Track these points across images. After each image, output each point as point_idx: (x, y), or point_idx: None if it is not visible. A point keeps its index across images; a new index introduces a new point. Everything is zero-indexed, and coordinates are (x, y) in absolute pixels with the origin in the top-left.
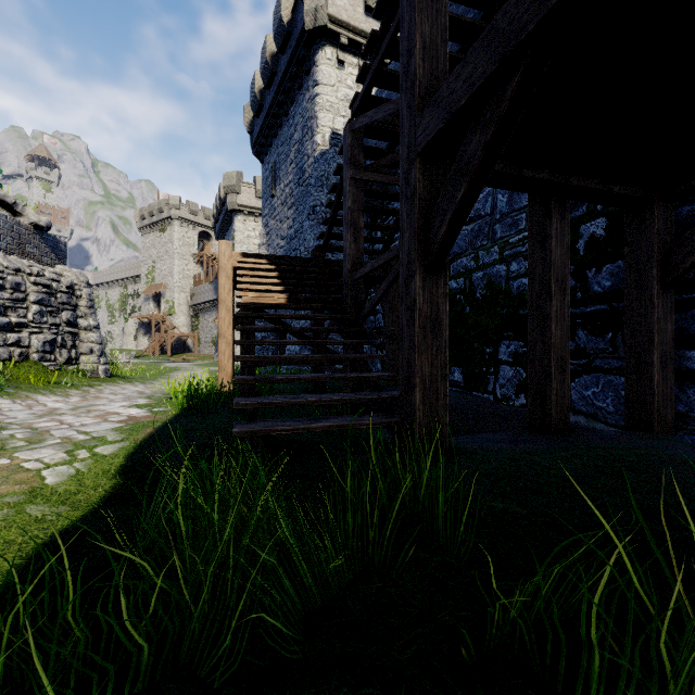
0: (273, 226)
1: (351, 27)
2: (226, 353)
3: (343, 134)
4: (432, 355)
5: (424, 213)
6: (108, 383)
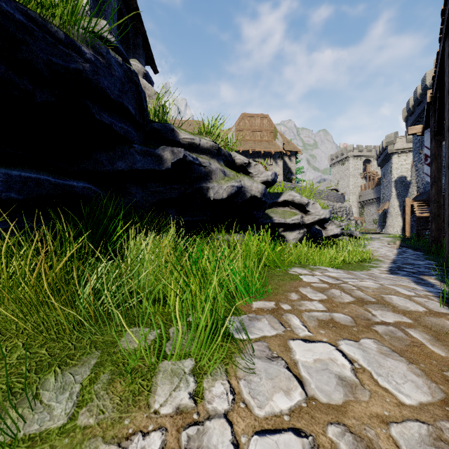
0: (420, 167)
1: None
2: (408, 227)
3: None
4: None
5: None
6: None
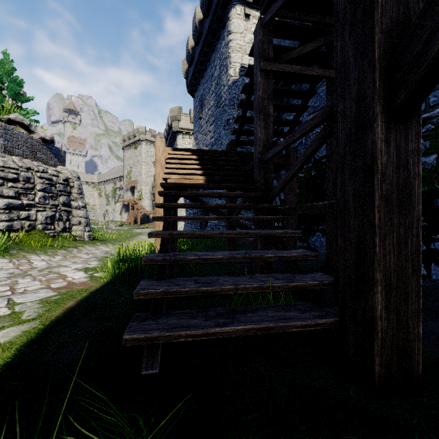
0: (200, 138)
1: None
2: (160, 225)
3: (254, 34)
4: (399, 239)
5: (387, 33)
6: (89, 245)
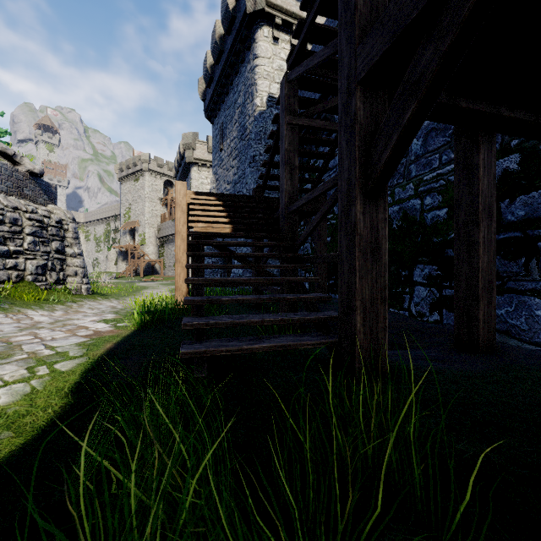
0: (221, 174)
1: (284, 10)
2: (181, 275)
3: (280, 86)
4: (372, 279)
5: (364, 140)
6: (88, 300)
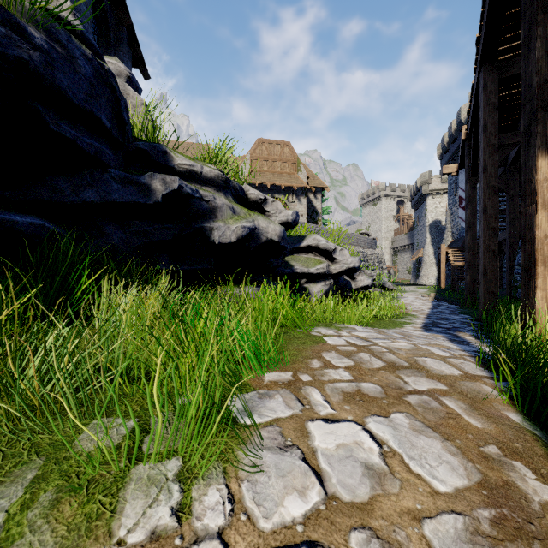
0: (455, 211)
1: None
2: (443, 277)
3: None
4: None
5: None
6: None
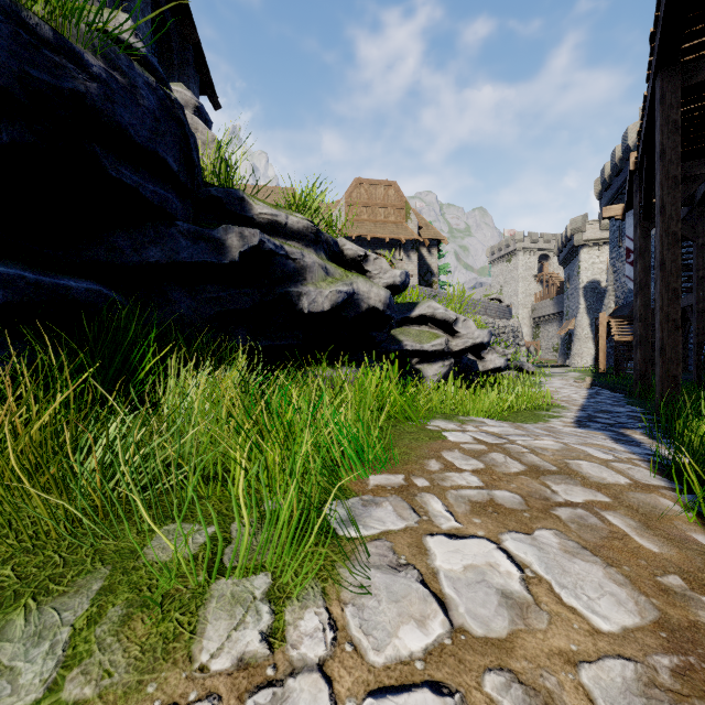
0: (619, 267)
1: None
2: (602, 357)
3: None
4: None
5: None
6: None
